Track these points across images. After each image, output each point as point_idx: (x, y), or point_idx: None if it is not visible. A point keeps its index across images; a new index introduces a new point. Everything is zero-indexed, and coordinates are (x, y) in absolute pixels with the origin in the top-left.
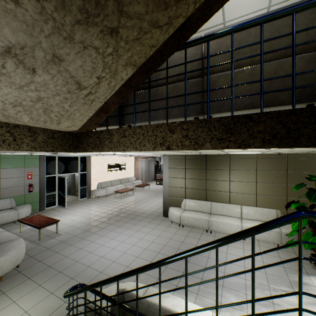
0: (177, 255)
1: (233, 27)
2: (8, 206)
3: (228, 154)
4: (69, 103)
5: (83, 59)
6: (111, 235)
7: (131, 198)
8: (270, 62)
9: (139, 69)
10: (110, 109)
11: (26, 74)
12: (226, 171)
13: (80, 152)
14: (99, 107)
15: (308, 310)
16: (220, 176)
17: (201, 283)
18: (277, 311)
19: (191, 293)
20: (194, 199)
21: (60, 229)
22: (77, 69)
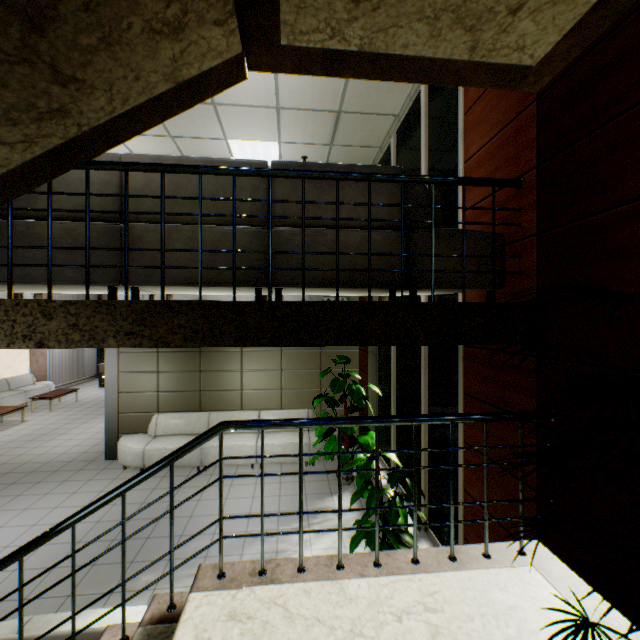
0: (57, 525)
1: (163, 166)
2: None
3: None
4: None
5: None
6: None
7: (16, 432)
8: (215, 226)
9: None
10: None
11: None
12: (236, 353)
13: None
14: None
15: (228, 536)
16: (226, 362)
17: (99, 556)
18: (199, 551)
19: (143, 592)
20: (177, 411)
21: None
22: None
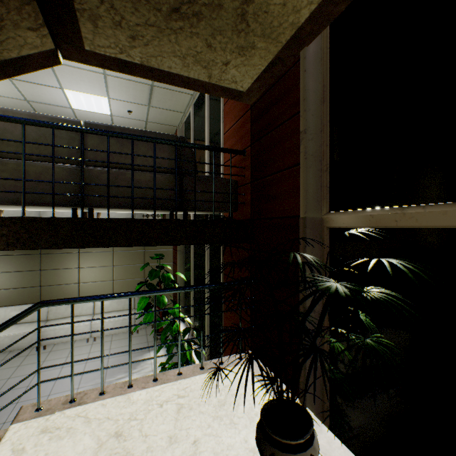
0: None
1: None
2: None
3: None
4: None
5: None
6: None
7: None
8: (38, 163)
9: None
10: None
11: None
12: (74, 254)
13: None
14: None
15: (45, 380)
16: (65, 262)
17: None
18: (20, 395)
19: None
20: (17, 304)
21: None
22: None
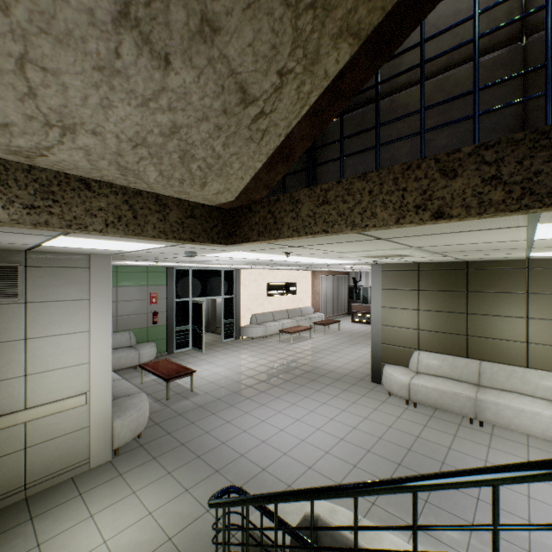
0: (468, 472)
1: None
2: (127, 342)
3: (524, 259)
4: (223, 140)
5: (255, 26)
6: (277, 405)
7: (308, 344)
8: None
9: (365, 46)
10: (294, 154)
11: (154, 70)
12: (517, 296)
13: (236, 243)
14: (274, 148)
15: None
16: (502, 306)
17: None
18: None
19: (451, 550)
20: (438, 352)
21: (196, 386)
22: (242, 52)
